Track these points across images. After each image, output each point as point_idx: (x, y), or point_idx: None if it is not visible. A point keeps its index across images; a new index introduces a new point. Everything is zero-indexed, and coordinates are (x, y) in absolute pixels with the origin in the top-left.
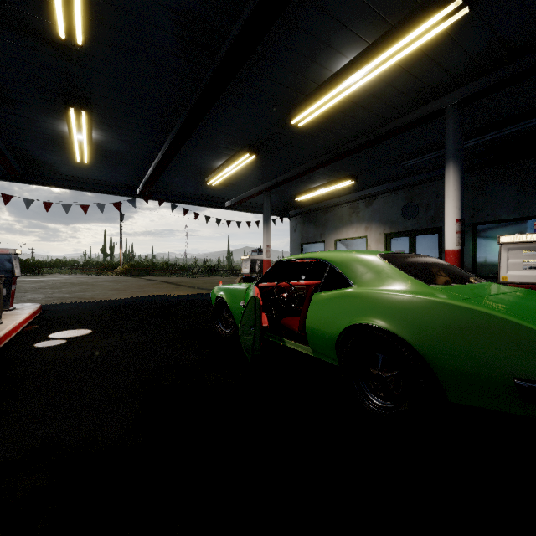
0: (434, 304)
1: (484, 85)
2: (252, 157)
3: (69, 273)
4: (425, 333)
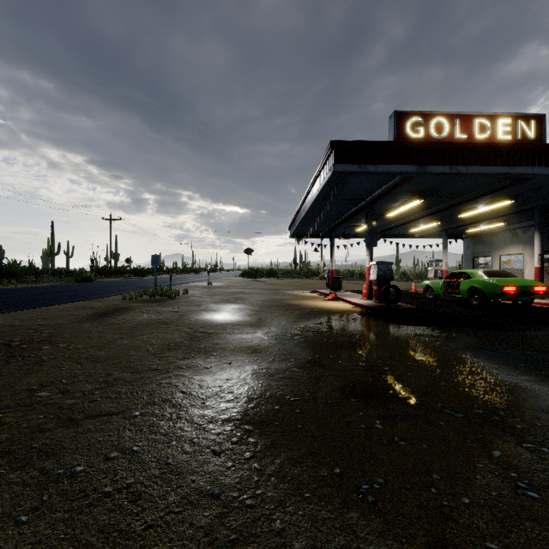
0: (485, 281)
1: (547, 203)
2: (438, 223)
3: (291, 278)
4: (483, 286)
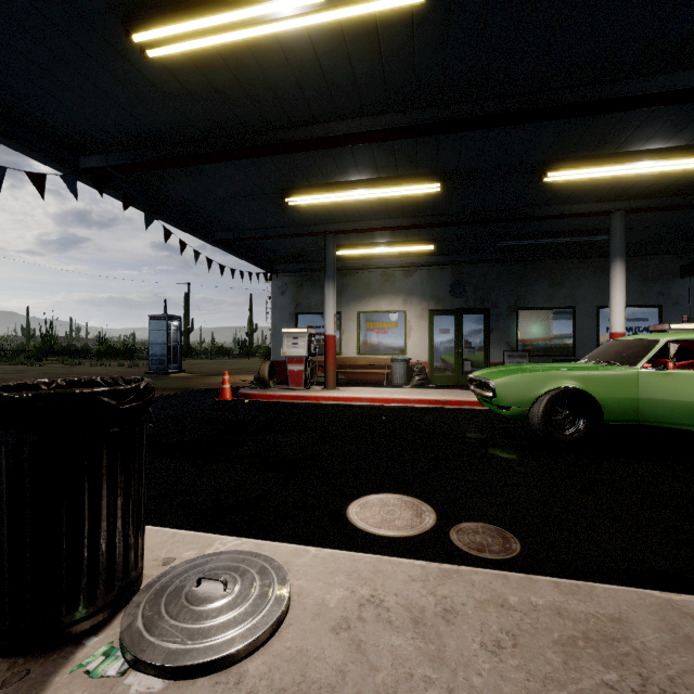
0: None
1: (648, 205)
2: (432, 189)
3: None
4: None
